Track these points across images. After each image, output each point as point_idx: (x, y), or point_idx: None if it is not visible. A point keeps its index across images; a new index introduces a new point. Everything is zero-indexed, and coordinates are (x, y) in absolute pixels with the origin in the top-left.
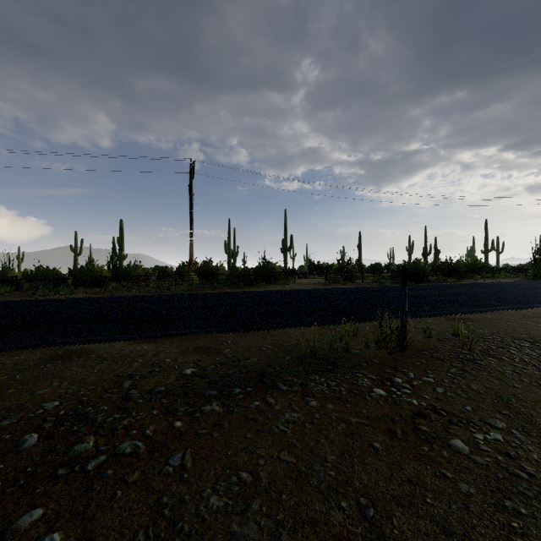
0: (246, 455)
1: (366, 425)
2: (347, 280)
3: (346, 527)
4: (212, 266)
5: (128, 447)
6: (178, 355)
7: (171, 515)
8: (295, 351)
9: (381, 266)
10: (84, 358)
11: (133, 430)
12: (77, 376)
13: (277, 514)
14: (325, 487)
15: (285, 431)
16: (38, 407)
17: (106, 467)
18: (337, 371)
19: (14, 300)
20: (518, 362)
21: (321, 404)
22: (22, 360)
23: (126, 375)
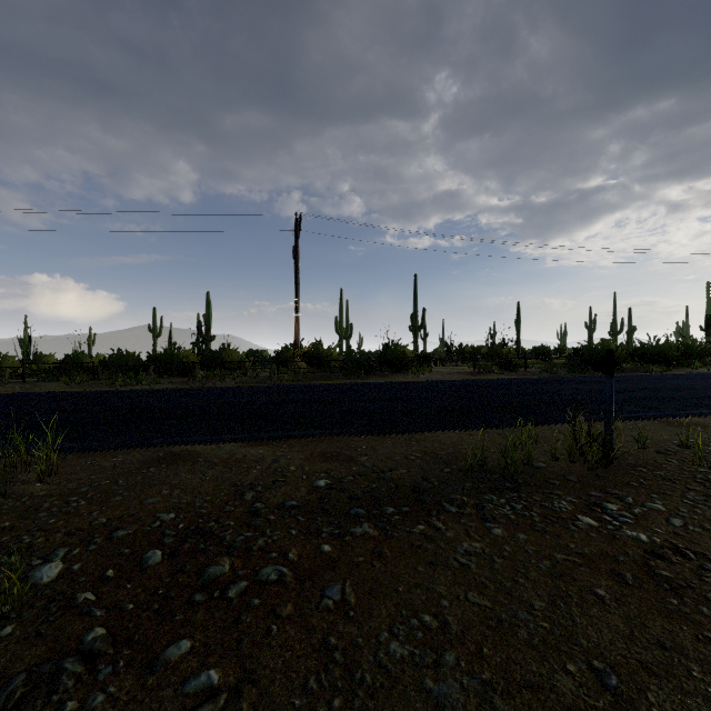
0: (423, 593)
1: (579, 564)
2: (504, 368)
3: (581, 698)
4: (323, 350)
5: (271, 573)
6: (304, 462)
7: (344, 660)
8: (454, 461)
9: (549, 350)
10: (192, 462)
11: (272, 553)
12: (188, 484)
13: (481, 672)
14: (540, 642)
15: (467, 565)
16: (153, 518)
17: (251, 595)
18: (520, 490)
19: (93, 391)
20: None
21: (509, 533)
22: (121, 462)
23: (245, 485)
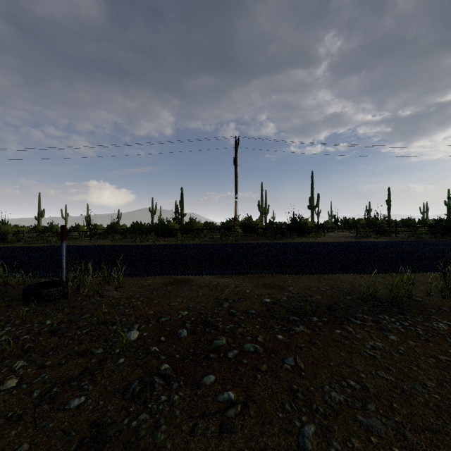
0: (346, 368)
1: None
2: (379, 234)
3: None
4: (252, 221)
5: (250, 347)
6: (254, 288)
7: (303, 398)
8: (353, 293)
9: (414, 221)
10: (189, 285)
11: (247, 336)
12: (190, 296)
13: (394, 417)
14: (434, 406)
15: (374, 355)
16: (177, 313)
17: (241, 357)
18: (405, 314)
19: (125, 245)
20: None
21: (401, 339)
22: (152, 283)
23: (222, 299)
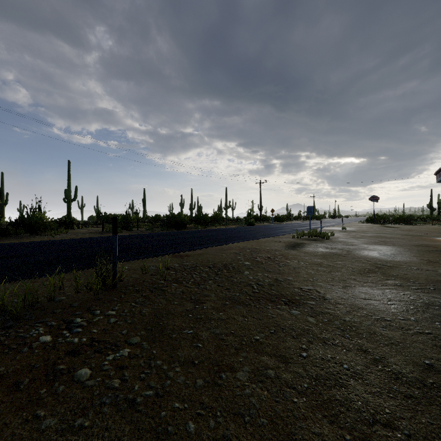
0: None
1: None
2: (124, 228)
3: None
4: None
5: None
6: None
7: None
8: None
9: (160, 217)
10: None
11: None
12: None
13: None
14: None
15: None
16: None
17: None
18: (15, 326)
19: None
20: (190, 283)
21: None
22: None
23: None
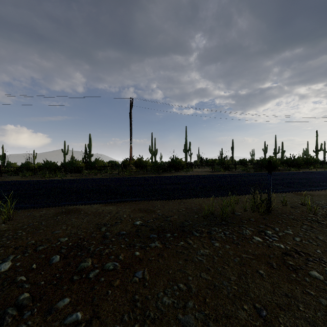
0: (180, 273)
1: (252, 259)
2: (226, 169)
3: (249, 321)
4: (143, 161)
5: (110, 265)
6: (130, 213)
7: (141, 306)
8: (200, 212)
9: (246, 161)
10: (78, 214)
11: (111, 256)
12: (75, 224)
13: (204, 310)
14: (232, 295)
15: (202, 260)
16: (57, 240)
17: (100, 276)
18: (228, 225)
19: (34, 180)
20: None
21: (222, 245)
22: (44, 214)
23: (102, 224)
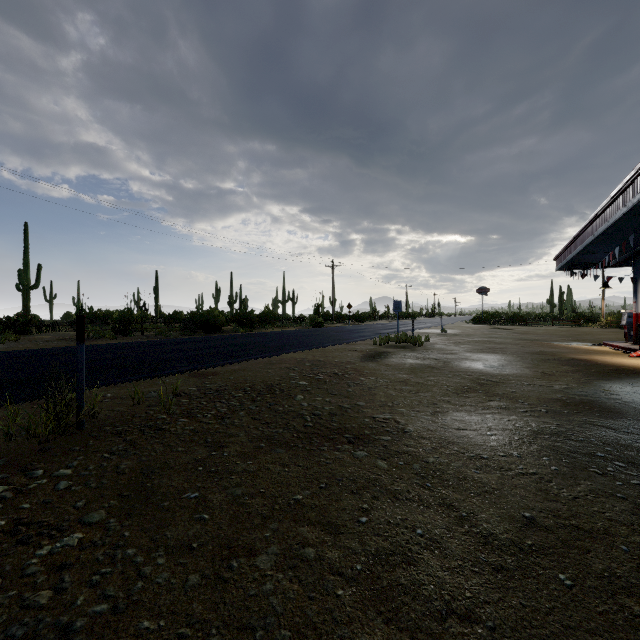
0: None
1: None
2: (120, 333)
3: None
4: None
5: None
6: None
7: None
8: None
9: (182, 315)
10: None
11: None
12: None
13: None
14: None
15: None
16: None
17: None
18: None
19: None
20: (210, 417)
21: None
22: None
23: None
